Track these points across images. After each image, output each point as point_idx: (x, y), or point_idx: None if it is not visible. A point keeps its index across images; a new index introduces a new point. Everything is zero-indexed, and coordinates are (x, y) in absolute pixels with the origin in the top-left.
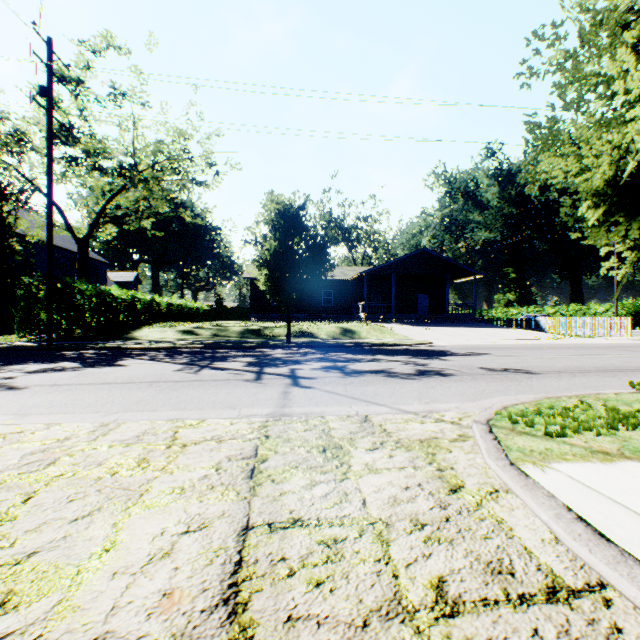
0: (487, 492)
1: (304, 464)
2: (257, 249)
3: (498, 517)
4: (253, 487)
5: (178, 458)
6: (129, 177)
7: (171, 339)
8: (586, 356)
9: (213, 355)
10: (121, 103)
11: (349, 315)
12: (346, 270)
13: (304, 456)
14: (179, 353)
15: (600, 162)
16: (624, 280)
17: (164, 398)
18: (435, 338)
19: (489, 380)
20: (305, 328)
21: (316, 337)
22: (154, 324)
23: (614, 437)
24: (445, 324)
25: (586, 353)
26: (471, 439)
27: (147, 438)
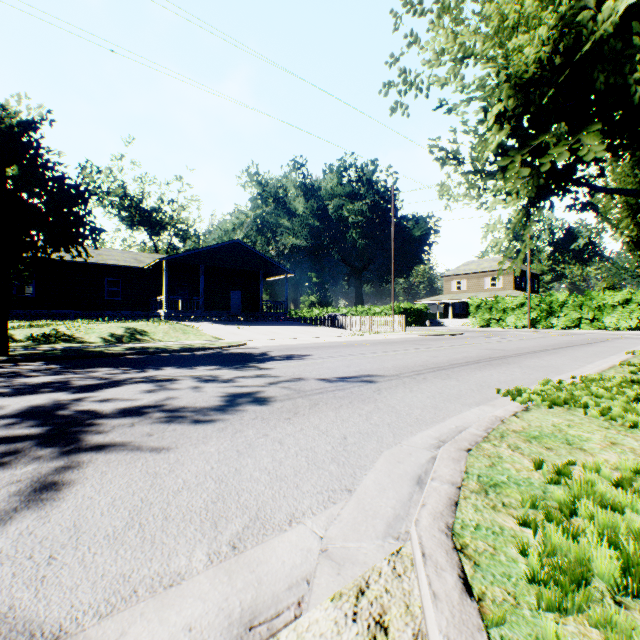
0: None
1: None
2: None
3: None
4: None
5: None
6: None
7: None
8: (398, 352)
9: None
10: None
11: (146, 312)
12: (142, 256)
13: None
14: None
15: (543, 16)
16: (531, 244)
17: None
18: (250, 338)
19: (336, 404)
20: (64, 329)
21: (81, 342)
22: None
23: None
24: (259, 323)
25: (395, 349)
26: None
27: None
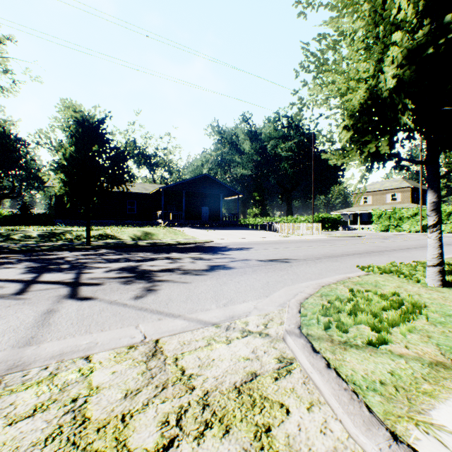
0: None
1: None
2: (53, 154)
3: None
4: None
5: None
6: None
7: None
8: (310, 247)
9: None
10: None
11: (150, 221)
12: (148, 186)
13: None
14: None
15: (360, 87)
16: (365, 189)
17: None
18: (215, 238)
19: (266, 271)
20: (109, 231)
21: (119, 239)
22: None
23: (416, 332)
24: (220, 228)
25: (309, 245)
26: (296, 365)
27: None
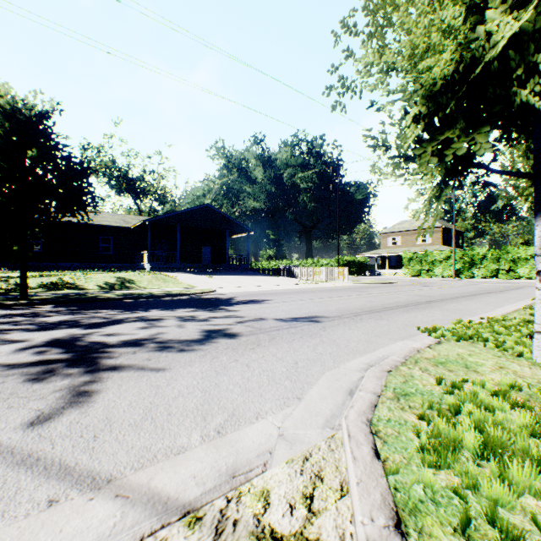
0: None
1: None
2: None
3: None
4: None
5: None
6: None
7: None
8: (341, 298)
9: None
10: None
11: (132, 264)
12: (129, 218)
13: None
14: None
15: (446, 44)
16: (441, 214)
17: None
18: (218, 286)
19: (290, 338)
20: (68, 278)
21: (82, 289)
22: None
23: None
24: (226, 273)
25: (338, 295)
26: None
27: None
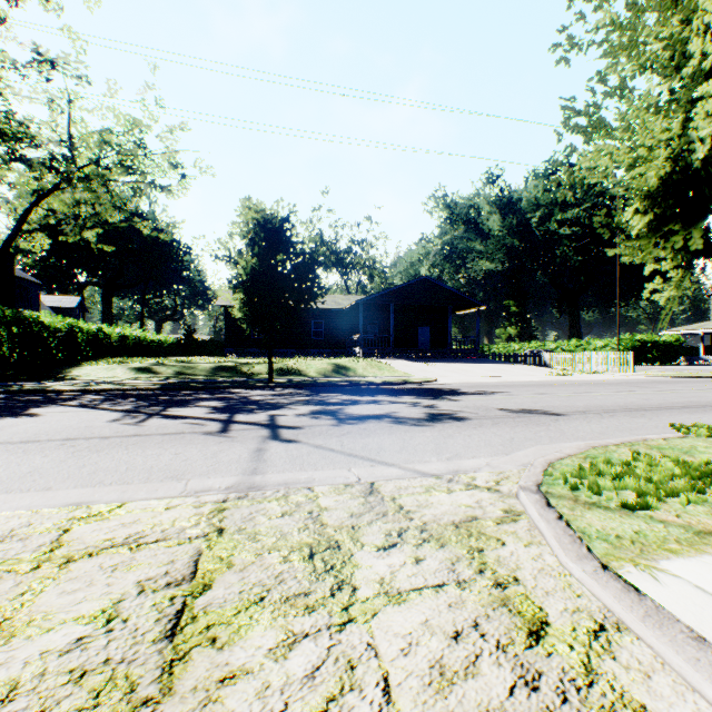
0: (589, 633)
1: (276, 591)
2: (231, 267)
3: (635, 702)
4: (169, 665)
5: (41, 595)
6: (64, 173)
7: (120, 379)
8: (602, 393)
9: (170, 398)
10: (49, 74)
11: (343, 350)
12: (339, 299)
13: (277, 571)
14: (125, 396)
15: (656, 155)
16: (675, 303)
17: (73, 466)
18: (439, 375)
19: (513, 424)
20: (291, 364)
21: (304, 375)
22: (100, 360)
23: (707, 505)
24: (448, 360)
25: (600, 390)
26: (523, 517)
27: (4, 548)
